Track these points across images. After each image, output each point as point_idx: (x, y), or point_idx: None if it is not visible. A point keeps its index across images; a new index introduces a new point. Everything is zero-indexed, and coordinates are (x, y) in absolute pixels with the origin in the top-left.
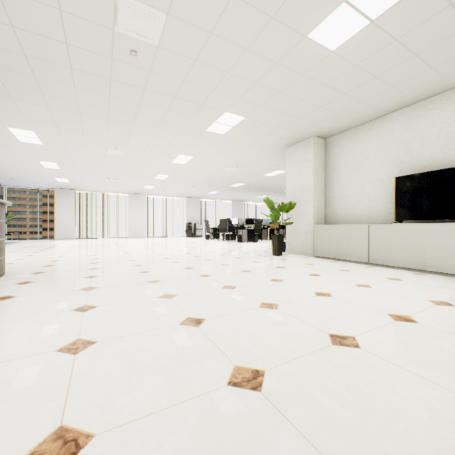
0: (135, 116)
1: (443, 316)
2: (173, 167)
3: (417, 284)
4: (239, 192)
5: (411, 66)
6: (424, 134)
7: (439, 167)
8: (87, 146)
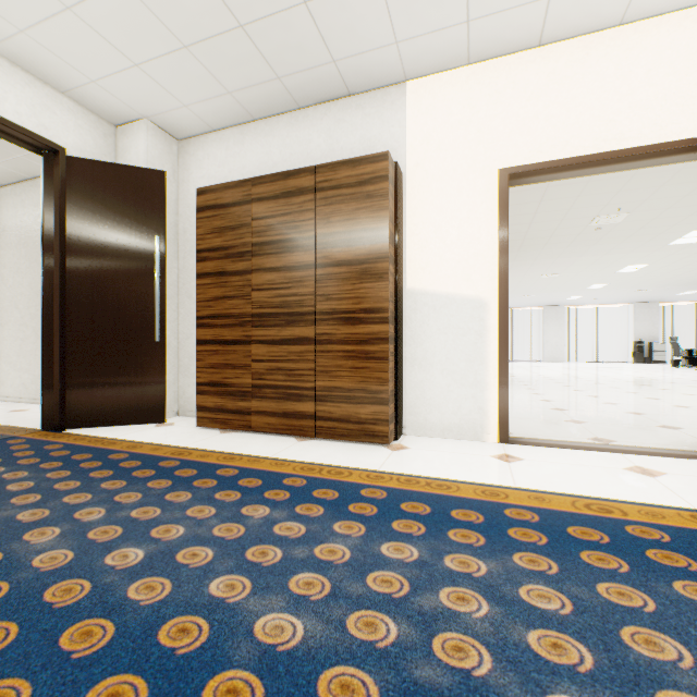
0: (583, 252)
1: None
2: (617, 276)
3: None
4: None
5: None
6: None
7: None
8: (525, 275)
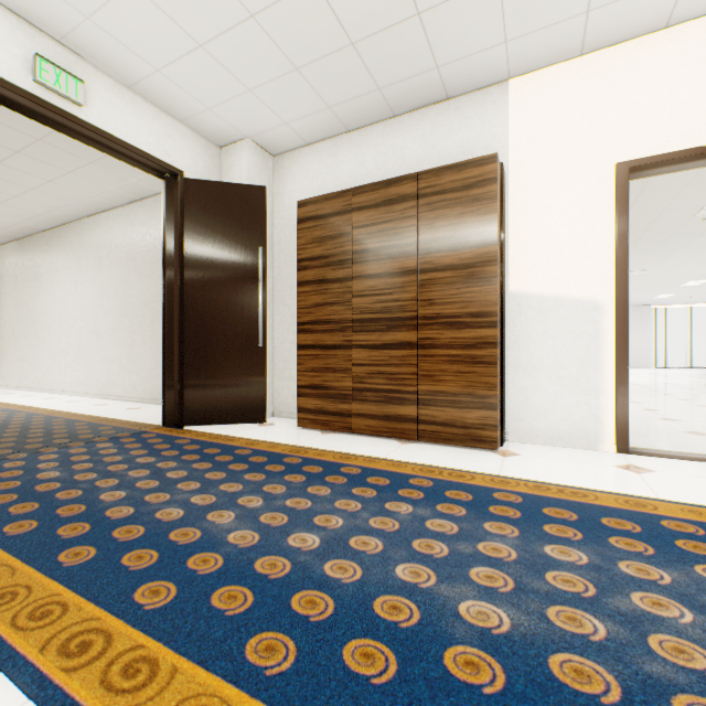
0: (683, 246)
1: None
2: None
3: None
4: None
5: None
6: None
7: None
8: None
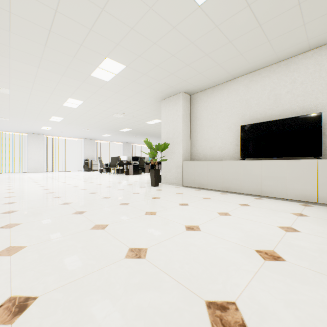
0: (9, 48)
1: (299, 246)
2: (66, 110)
3: (262, 209)
4: (127, 136)
5: (256, 36)
6: (259, 95)
7: (269, 119)
8: None
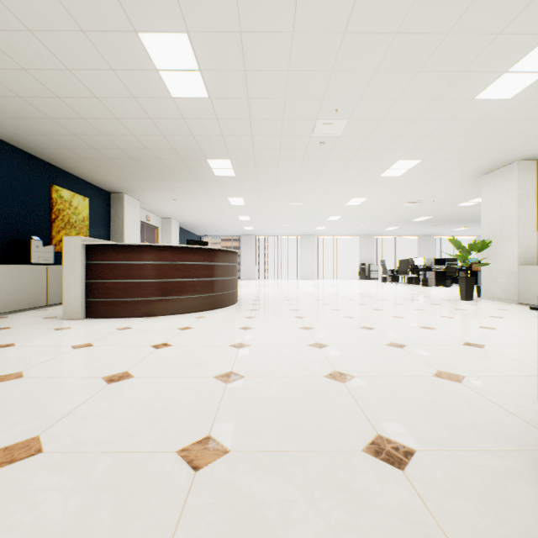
0: (316, 177)
1: None
2: (346, 209)
3: None
4: (425, 226)
5: None
6: None
7: None
8: (275, 202)
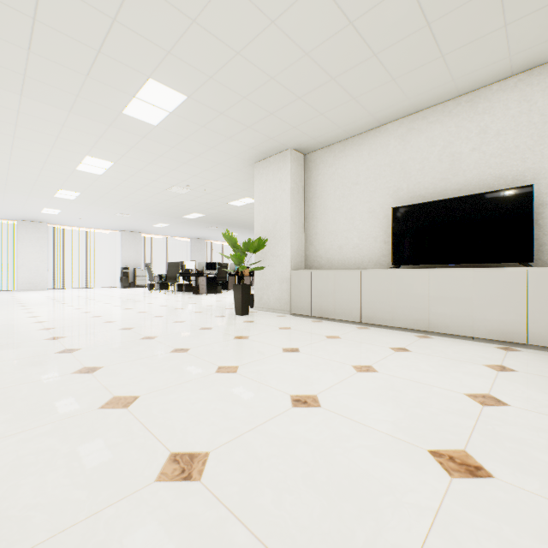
0: None
1: (513, 439)
2: (83, 178)
3: (432, 358)
4: (198, 226)
5: (420, 46)
6: (424, 154)
7: (440, 197)
8: None
